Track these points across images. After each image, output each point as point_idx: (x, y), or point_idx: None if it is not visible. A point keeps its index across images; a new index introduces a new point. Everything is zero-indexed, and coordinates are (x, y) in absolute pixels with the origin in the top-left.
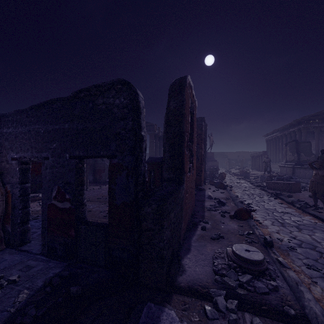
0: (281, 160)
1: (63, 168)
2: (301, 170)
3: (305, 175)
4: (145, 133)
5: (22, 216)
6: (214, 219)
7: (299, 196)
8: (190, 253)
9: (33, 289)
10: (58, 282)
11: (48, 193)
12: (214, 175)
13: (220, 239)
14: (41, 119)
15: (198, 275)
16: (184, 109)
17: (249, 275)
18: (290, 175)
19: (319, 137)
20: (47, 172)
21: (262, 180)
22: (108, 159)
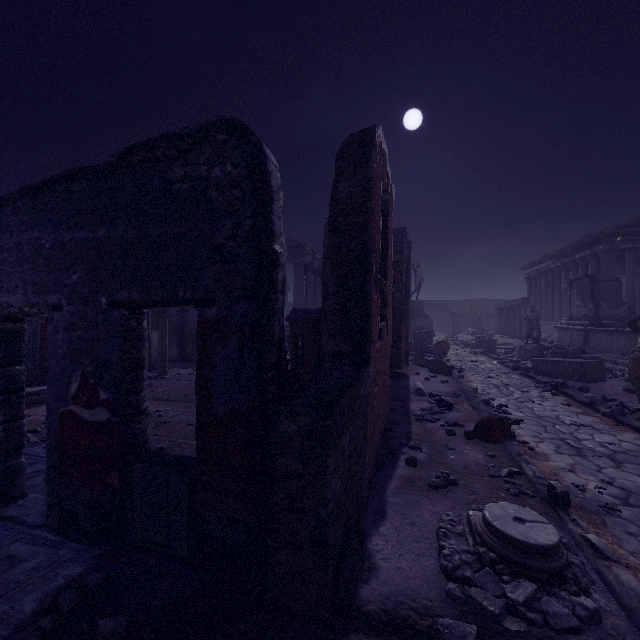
0: (558, 317)
1: (94, 329)
2: (602, 337)
3: (610, 347)
4: (283, 249)
5: (4, 439)
6: (432, 441)
7: (603, 389)
8: (385, 523)
9: (11, 623)
10: (75, 602)
11: (60, 387)
12: (425, 346)
13: (450, 486)
14: (46, 217)
15: (406, 580)
16: (371, 198)
17: (529, 583)
18: (580, 346)
19: (634, 271)
20: (59, 340)
21: (523, 357)
22: (196, 308)
